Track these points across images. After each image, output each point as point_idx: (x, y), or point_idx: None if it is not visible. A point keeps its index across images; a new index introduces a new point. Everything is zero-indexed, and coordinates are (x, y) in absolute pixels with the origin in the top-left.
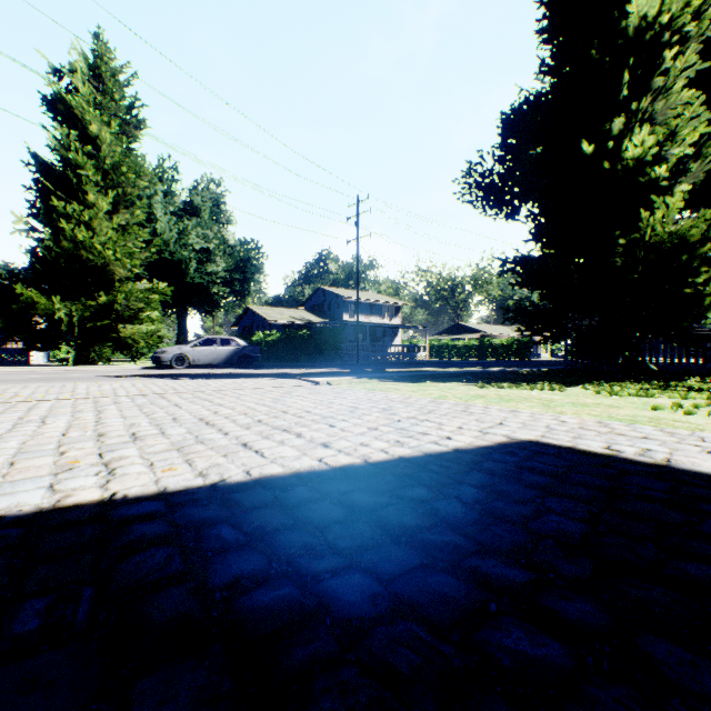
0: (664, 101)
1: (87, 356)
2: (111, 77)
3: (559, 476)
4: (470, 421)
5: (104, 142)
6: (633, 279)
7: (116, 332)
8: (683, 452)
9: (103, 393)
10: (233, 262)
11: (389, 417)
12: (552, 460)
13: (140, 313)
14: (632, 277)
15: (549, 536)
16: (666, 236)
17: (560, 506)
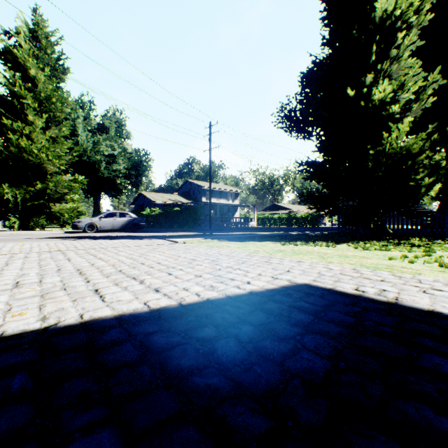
0: (397, 65)
1: (27, 224)
2: (45, 38)
3: (318, 313)
4: (268, 269)
5: (40, 81)
6: (379, 176)
7: (48, 208)
8: (407, 292)
9: (21, 250)
10: (131, 163)
11: (214, 266)
12: (316, 300)
13: (66, 196)
14: (378, 174)
15: (298, 375)
16: (398, 149)
17: (313, 342)
